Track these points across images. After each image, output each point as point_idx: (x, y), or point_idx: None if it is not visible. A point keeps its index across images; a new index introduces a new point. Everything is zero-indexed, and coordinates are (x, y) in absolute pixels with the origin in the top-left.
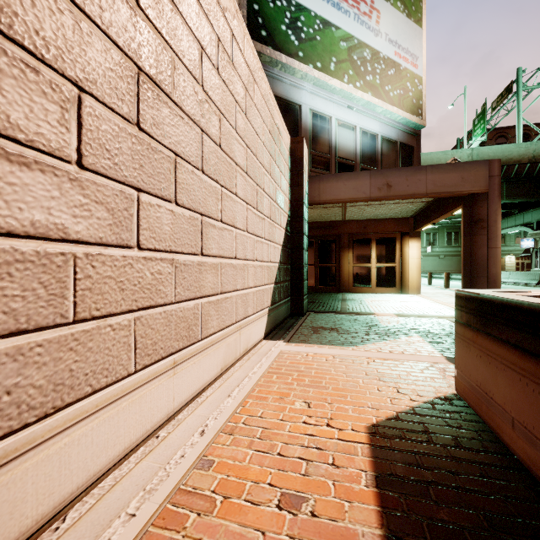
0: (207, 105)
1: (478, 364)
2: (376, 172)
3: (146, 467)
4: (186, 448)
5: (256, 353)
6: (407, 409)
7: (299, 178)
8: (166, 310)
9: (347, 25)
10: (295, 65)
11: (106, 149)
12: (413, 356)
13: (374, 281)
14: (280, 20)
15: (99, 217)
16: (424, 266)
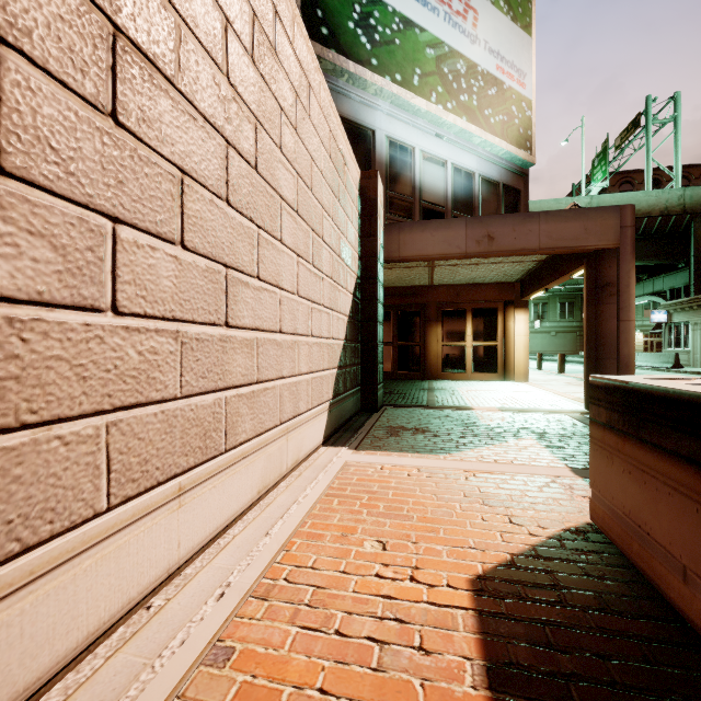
0: (235, 105)
1: (626, 482)
2: (474, 220)
3: (122, 664)
4: (193, 626)
5: (311, 467)
6: (525, 549)
7: (371, 226)
8: (166, 410)
9: (435, 27)
10: (367, 76)
11: (51, 147)
12: (526, 467)
13: (469, 364)
14: (347, 15)
15: (37, 258)
16: (532, 345)
